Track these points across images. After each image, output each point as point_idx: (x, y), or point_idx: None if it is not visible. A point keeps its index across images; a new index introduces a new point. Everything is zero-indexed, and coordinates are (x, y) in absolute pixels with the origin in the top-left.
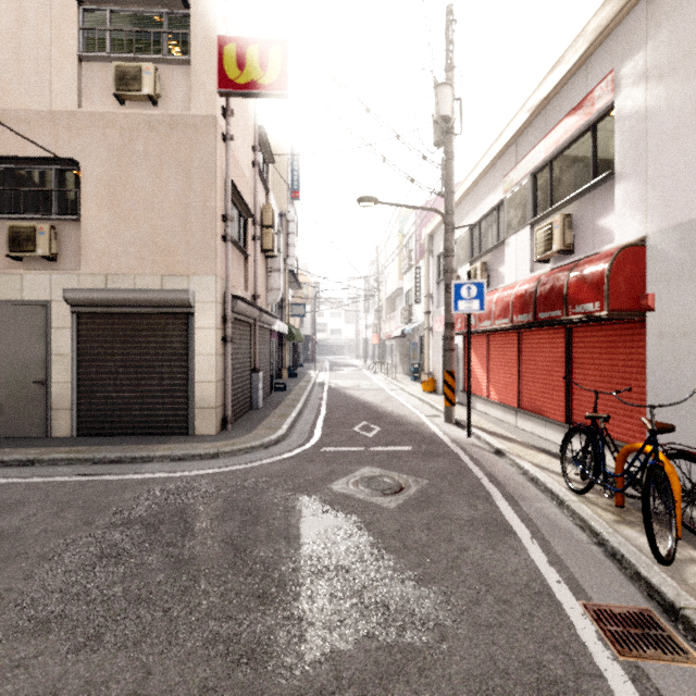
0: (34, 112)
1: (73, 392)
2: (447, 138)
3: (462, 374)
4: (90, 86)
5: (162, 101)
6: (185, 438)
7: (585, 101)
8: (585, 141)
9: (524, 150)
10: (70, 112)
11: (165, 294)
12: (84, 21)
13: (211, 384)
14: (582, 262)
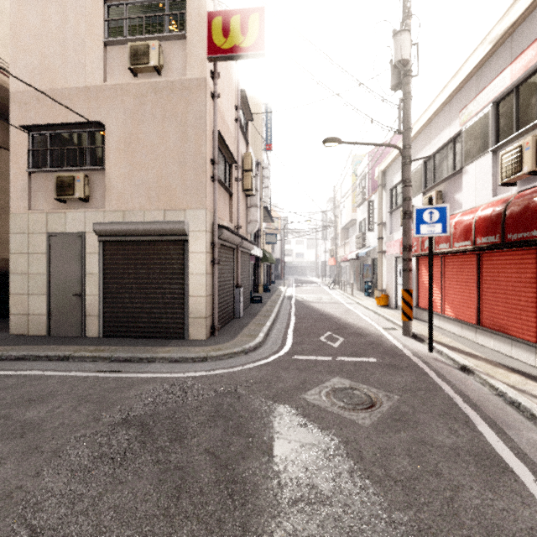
0: (73, 89)
1: (100, 302)
2: (405, 80)
3: (415, 292)
4: (112, 65)
5: (165, 71)
6: (182, 342)
7: None
8: None
9: (485, 81)
10: (98, 86)
11: (167, 225)
12: (108, 15)
13: (202, 298)
14: None
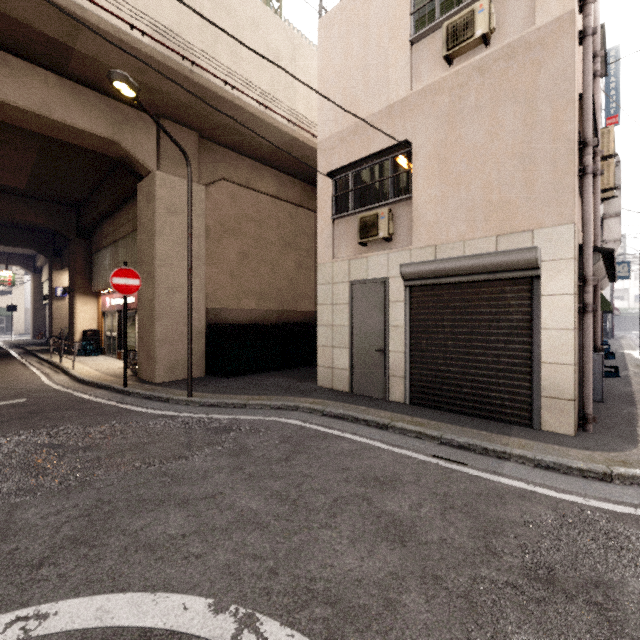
0: (375, 114)
1: (406, 361)
2: None
3: None
4: (419, 65)
5: (495, 36)
6: (531, 432)
7: None
8: None
9: None
10: (403, 99)
11: (504, 256)
12: (413, 6)
13: (566, 367)
14: None
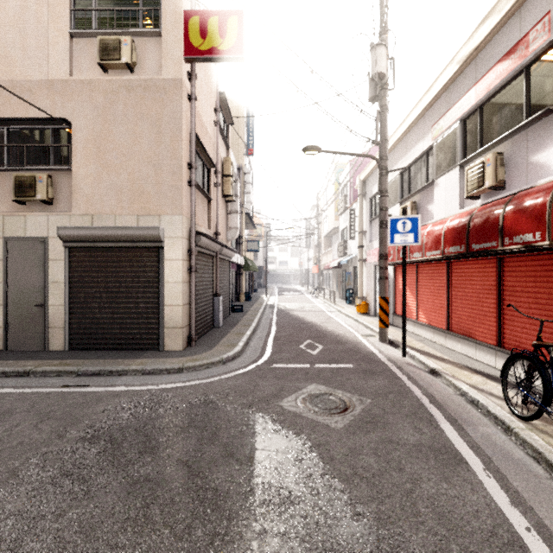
0: (35, 81)
1: (65, 313)
2: (381, 93)
3: (393, 299)
4: (80, 58)
5: (138, 68)
6: (156, 353)
7: (519, 45)
8: (518, 84)
9: (454, 99)
10: (63, 80)
11: (140, 230)
12: (75, 4)
13: (178, 307)
14: (518, 195)
